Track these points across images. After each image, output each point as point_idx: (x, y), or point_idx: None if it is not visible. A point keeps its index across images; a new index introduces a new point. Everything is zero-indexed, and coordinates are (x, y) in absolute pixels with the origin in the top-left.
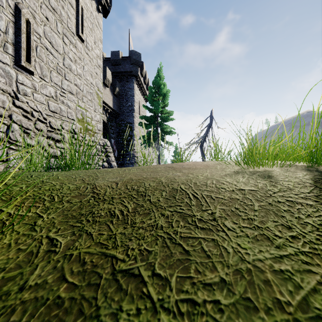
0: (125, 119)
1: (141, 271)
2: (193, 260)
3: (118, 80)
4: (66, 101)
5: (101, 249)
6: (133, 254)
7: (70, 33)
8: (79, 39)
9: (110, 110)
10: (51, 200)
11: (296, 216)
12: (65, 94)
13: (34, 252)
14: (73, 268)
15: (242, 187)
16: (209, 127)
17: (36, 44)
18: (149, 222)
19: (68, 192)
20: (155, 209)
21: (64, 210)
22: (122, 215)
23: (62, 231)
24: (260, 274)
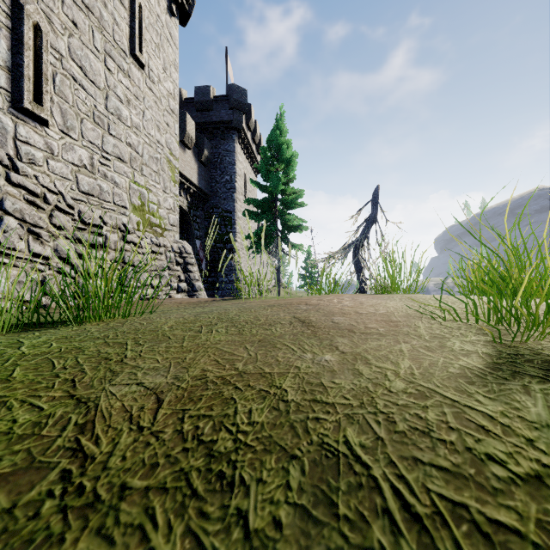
0: (220, 205)
1: None
2: None
3: (207, 137)
4: (110, 174)
5: None
6: None
7: (118, 51)
8: (135, 63)
9: (194, 189)
10: None
11: None
12: (109, 162)
13: None
14: None
15: None
16: (370, 219)
17: (54, 69)
18: None
19: None
20: None
21: None
22: None
23: None
24: None
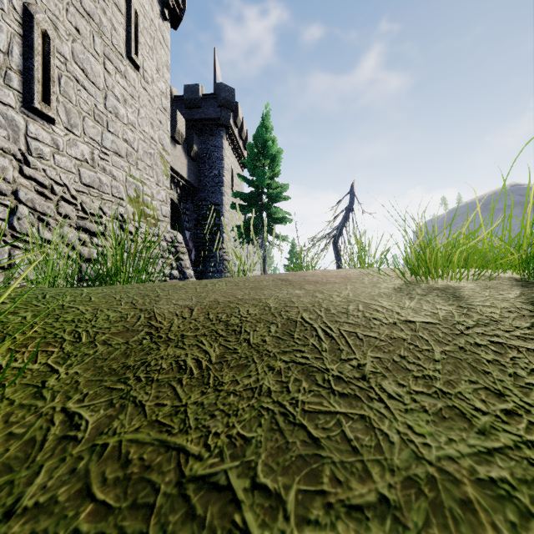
0: (208, 199)
1: (231, 479)
2: (328, 457)
3: (196, 133)
4: (109, 168)
5: (159, 434)
6: (217, 444)
7: (116, 54)
8: (131, 65)
9: (184, 183)
10: (75, 341)
11: (509, 371)
12: (107, 157)
13: (38, 439)
14: (107, 473)
15: (410, 317)
16: (347, 210)
17: (59, 72)
18: (247, 381)
19: (106, 325)
20: (257, 357)
21: (97, 359)
22: (199, 369)
23: (90, 398)
24: (452, 488)
